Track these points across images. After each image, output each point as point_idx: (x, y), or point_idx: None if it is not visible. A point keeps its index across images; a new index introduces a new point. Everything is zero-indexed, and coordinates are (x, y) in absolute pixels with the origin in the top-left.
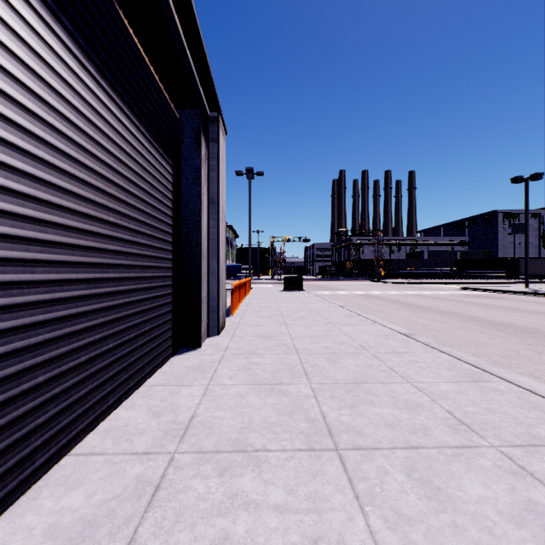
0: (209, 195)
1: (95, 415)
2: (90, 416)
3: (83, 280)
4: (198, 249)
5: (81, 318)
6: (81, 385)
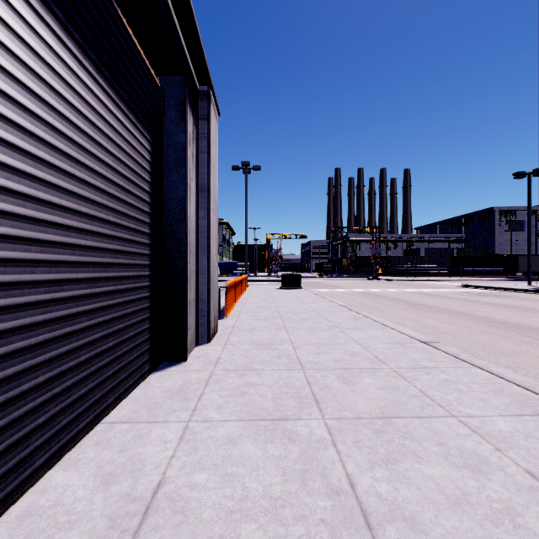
0: (198, 181)
1: (6, 492)
2: None
3: None
4: (183, 242)
5: None
6: None
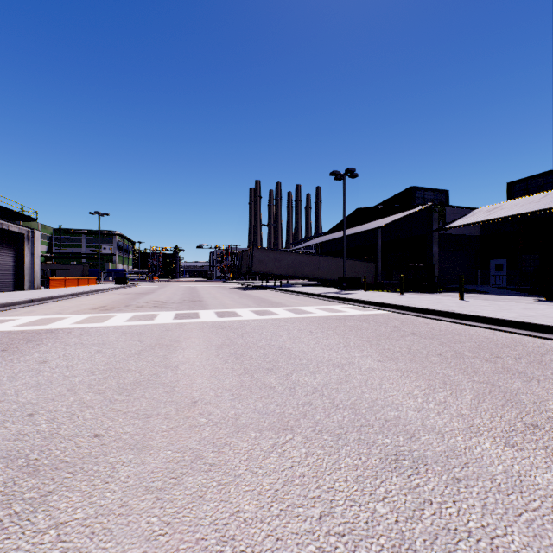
0: (31, 252)
1: None
2: None
3: None
4: (24, 267)
5: None
6: None
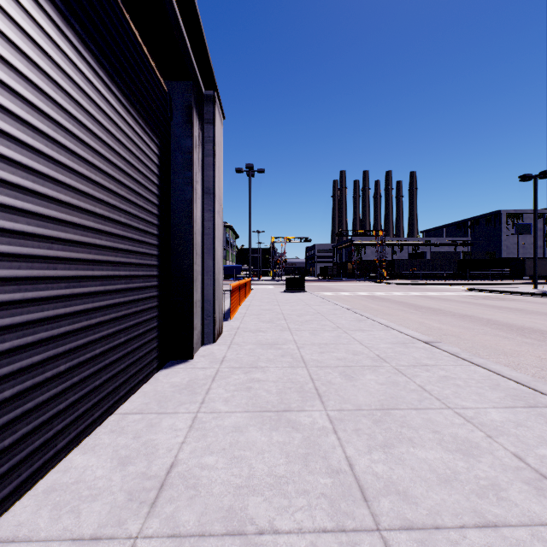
0: (203, 184)
1: (33, 469)
2: (23, 473)
3: (9, 279)
4: (190, 244)
5: (4, 333)
6: (4, 431)
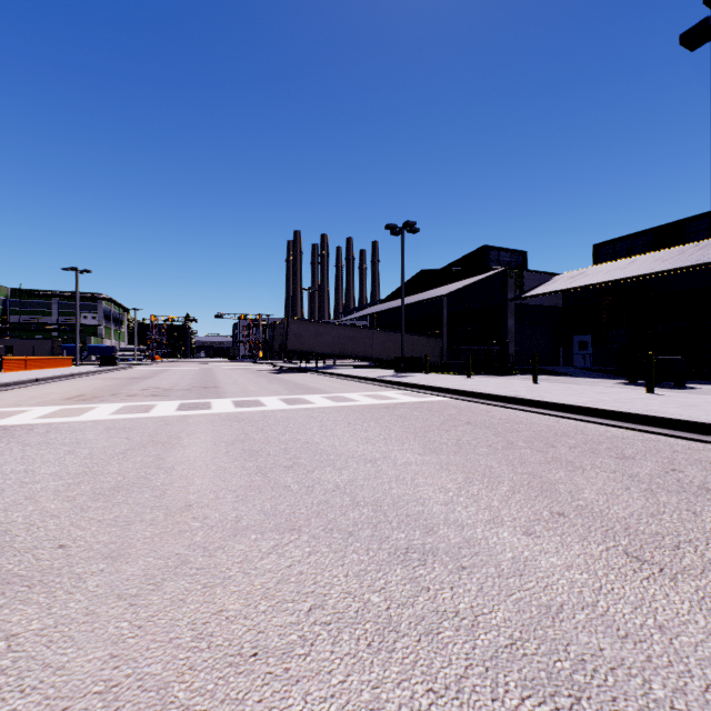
0: None
1: None
2: None
3: None
4: None
5: None
6: None
